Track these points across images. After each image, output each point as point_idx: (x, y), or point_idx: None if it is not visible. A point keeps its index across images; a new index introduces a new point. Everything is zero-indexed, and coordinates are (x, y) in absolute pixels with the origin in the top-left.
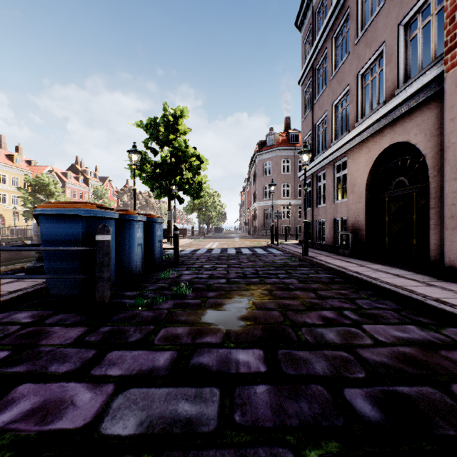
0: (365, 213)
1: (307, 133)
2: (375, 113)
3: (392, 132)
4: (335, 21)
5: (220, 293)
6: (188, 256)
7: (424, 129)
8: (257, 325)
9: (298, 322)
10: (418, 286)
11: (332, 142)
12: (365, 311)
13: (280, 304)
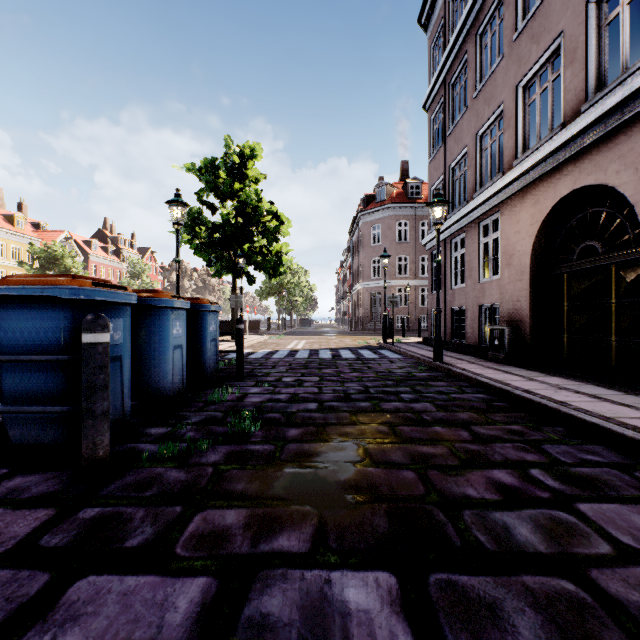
0: (530, 296)
1: (436, 179)
2: (549, 142)
3: (576, 170)
4: (481, 10)
5: (308, 431)
6: (260, 363)
7: (633, 163)
8: (377, 503)
9: (452, 496)
10: None
11: (475, 191)
12: (569, 470)
13: (413, 454)
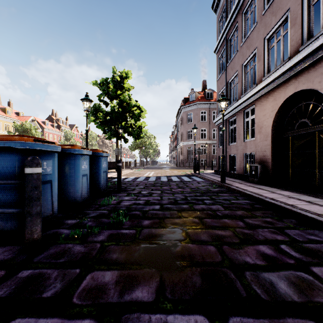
0: (271, 149)
1: (221, 89)
2: (282, 67)
3: (296, 82)
4: (245, 0)
5: (154, 221)
6: (130, 183)
7: None
8: (194, 267)
9: (238, 262)
10: None
11: (242, 94)
12: (302, 245)
13: (213, 235)
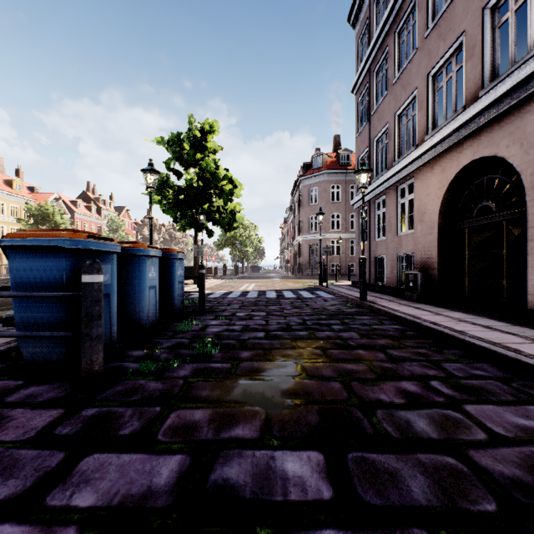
0: (439, 247)
1: (363, 151)
2: (453, 122)
3: (474, 144)
4: (399, 12)
5: (257, 353)
6: (218, 301)
7: (519, 139)
8: (311, 405)
9: (369, 400)
10: (523, 343)
11: (394, 161)
12: (461, 382)
13: (339, 370)
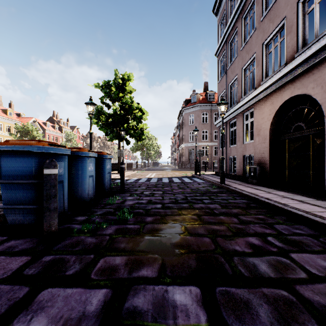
0: (269, 151)
1: (222, 91)
2: (278, 73)
3: (292, 87)
4: (244, 5)
5: (156, 218)
6: (132, 184)
7: (320, 83)
8: (191, 253)
9: (228, 250)
10: (324, 212)
11: (241, 97)
12: (287, 237)
13: (209, 229)
